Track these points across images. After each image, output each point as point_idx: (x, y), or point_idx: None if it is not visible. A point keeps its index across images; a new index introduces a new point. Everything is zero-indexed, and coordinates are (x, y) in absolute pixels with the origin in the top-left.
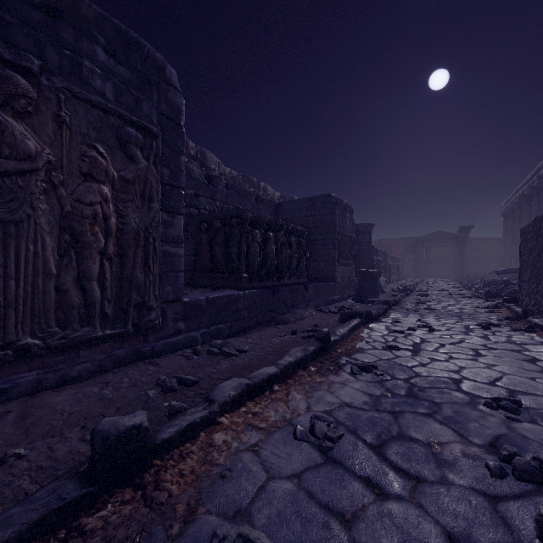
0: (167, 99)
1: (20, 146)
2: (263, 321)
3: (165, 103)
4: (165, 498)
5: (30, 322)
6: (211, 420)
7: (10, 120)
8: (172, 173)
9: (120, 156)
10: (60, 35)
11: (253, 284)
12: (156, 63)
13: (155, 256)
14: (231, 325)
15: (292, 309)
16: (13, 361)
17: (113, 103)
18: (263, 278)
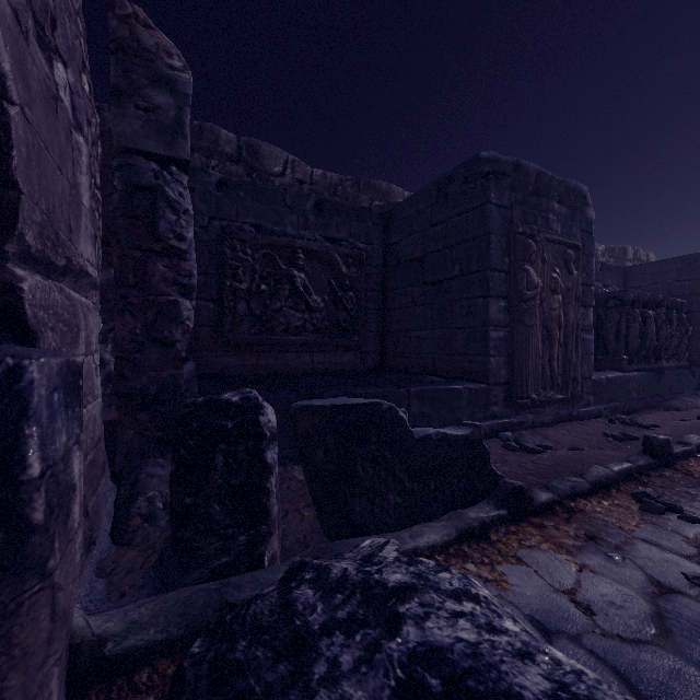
0: (584, 217)
1: (532, 282)
2: (649, 404)
3: (583, 221)
4: (697, 476)
5: (533, 385)
6: (692, 454)
7: (529, 268)
8: (587, 275)
9: (564, 272)
10: (541, 205)
11: (632, 366)
12: (581, 194)
13: (579, 342)
14: (623, 404)
15: (677, 396)
16: (524, 407)
17: (560, 236)
18: (640, 360)
